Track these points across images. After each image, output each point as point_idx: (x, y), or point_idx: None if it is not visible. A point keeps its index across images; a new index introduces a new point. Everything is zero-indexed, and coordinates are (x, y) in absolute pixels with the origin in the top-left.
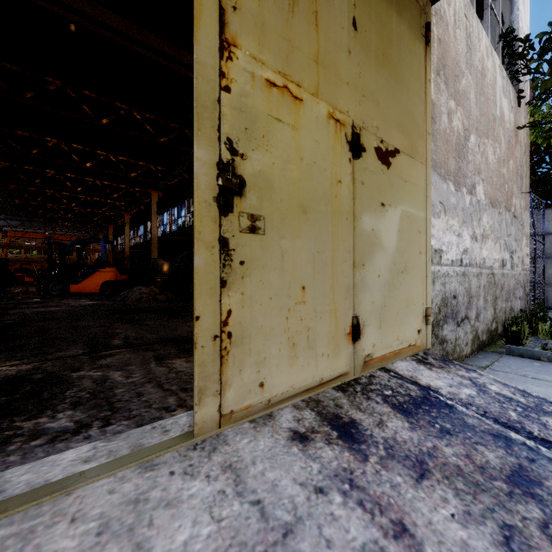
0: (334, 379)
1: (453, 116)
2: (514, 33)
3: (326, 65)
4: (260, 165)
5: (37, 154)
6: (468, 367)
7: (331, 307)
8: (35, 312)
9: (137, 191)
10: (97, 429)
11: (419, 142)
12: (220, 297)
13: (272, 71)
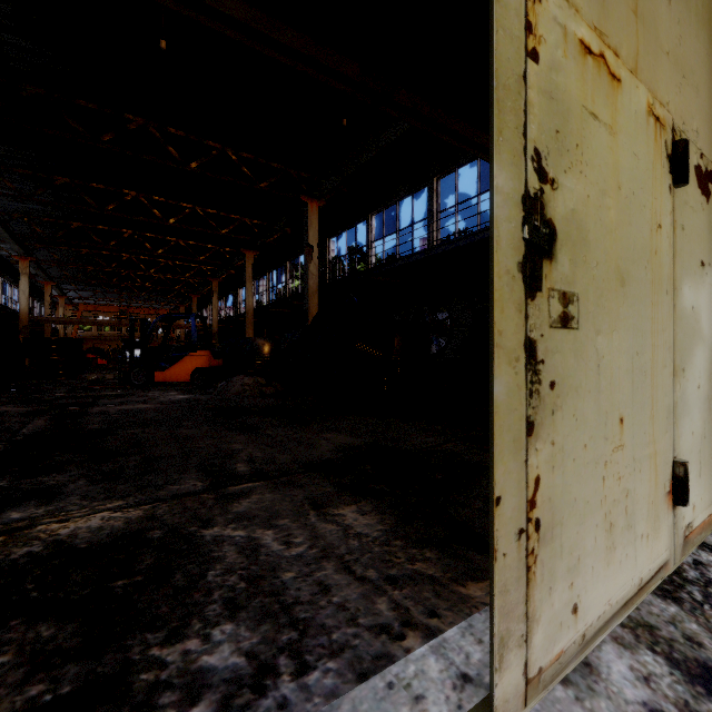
0: (653, 575)
1: None
2: None
3: (645, 19)
4: (572, 199)
5: (113, 211)
6: None
7: (650, 449)
8: (121, 412)
9: (227, 251)
10: (292, 682)
11: None
12: (525, 454)
13: (586, 25)
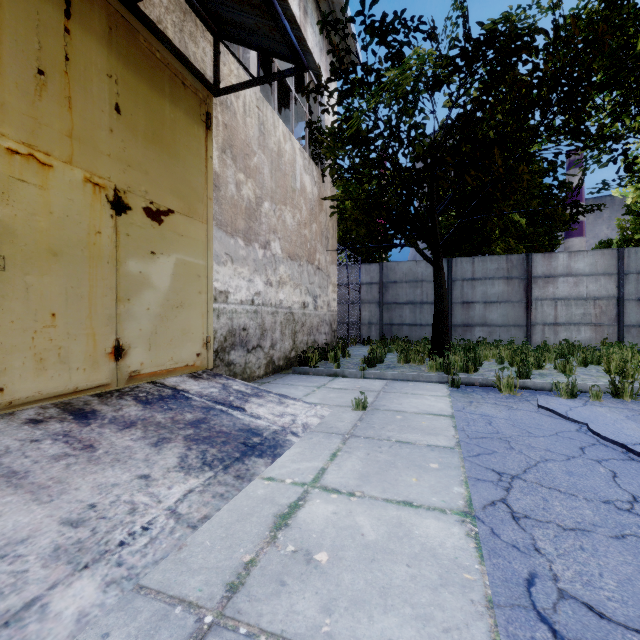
0: (92, 388)
1: (242, 186)
2: (321, 122)
3: (82, 139)
4: None
5: None
6: (231, 378)
7: (89, 331)
8: None
9: None
10: None
11: (199, 205)
12: None
13: (14, 141)
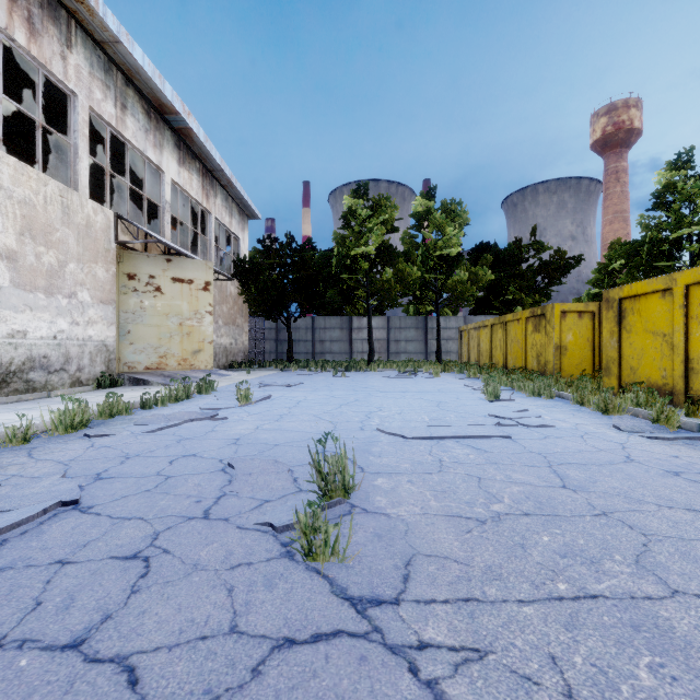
0: None
1: None
2: (240, 256)
3: None
4: None
5: None
6: None
7: None
8: None
9: None
10: None
11: None
12: None
13: None
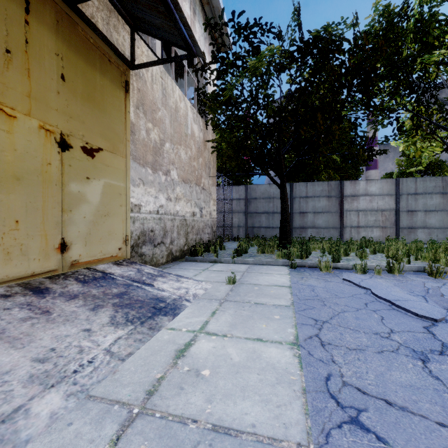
0: (45, 273)
1: (151, 132)
2: (205, 88)
3: (38, 99)
4: None
5: None
6: (143, 264)
7: (42, 233)
8: None
9: None
10: None
11: (120, 145)
12: None
13: None
